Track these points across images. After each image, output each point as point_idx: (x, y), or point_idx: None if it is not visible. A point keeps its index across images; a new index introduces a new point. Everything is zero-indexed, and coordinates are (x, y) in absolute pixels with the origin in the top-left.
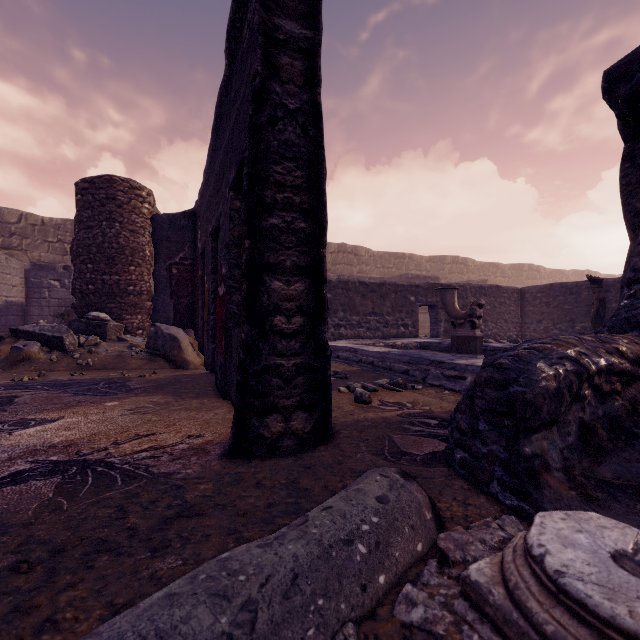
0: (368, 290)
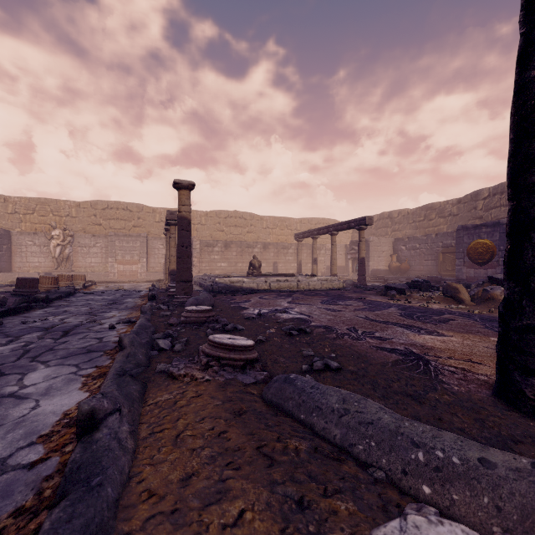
0: None
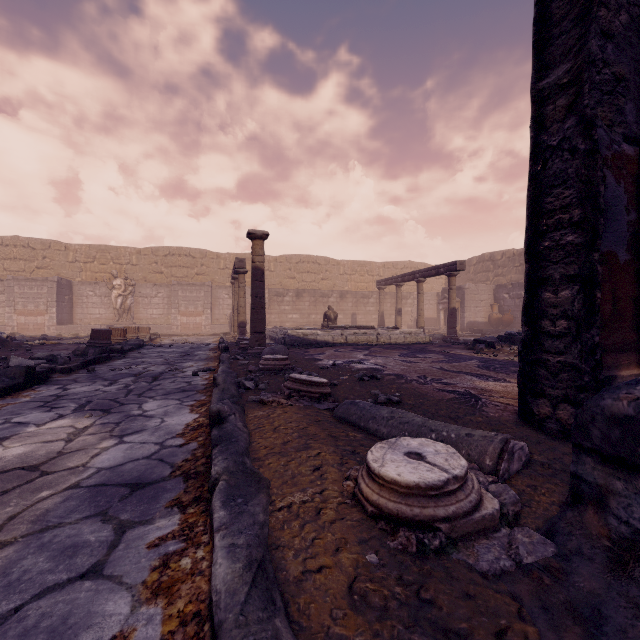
0: None
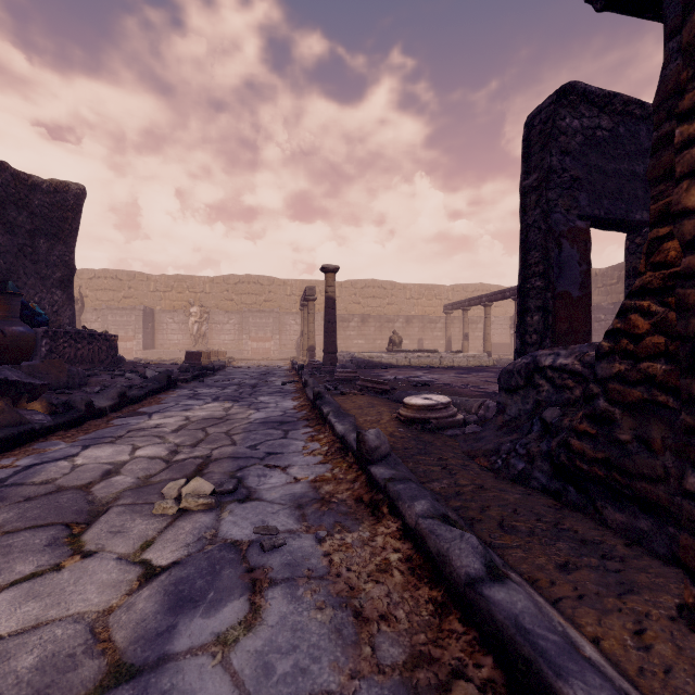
0: None
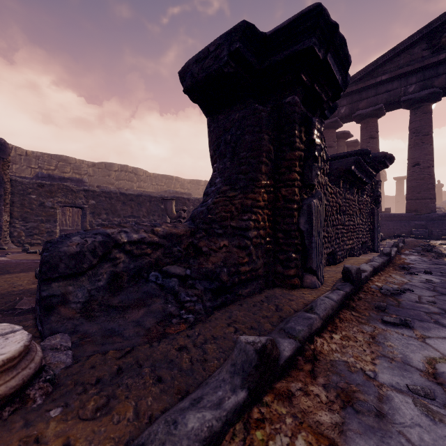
0: (128, 199)
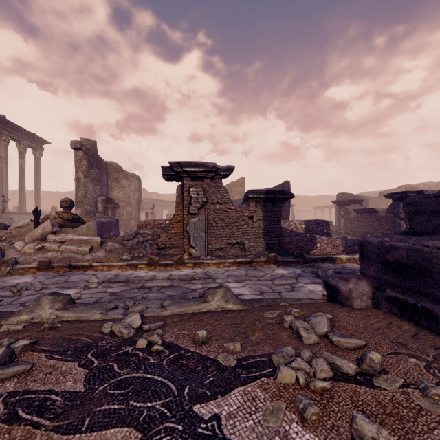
0: None
